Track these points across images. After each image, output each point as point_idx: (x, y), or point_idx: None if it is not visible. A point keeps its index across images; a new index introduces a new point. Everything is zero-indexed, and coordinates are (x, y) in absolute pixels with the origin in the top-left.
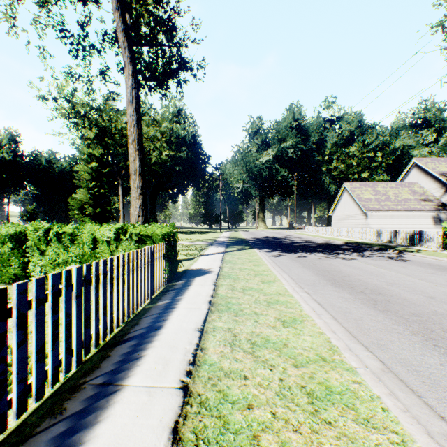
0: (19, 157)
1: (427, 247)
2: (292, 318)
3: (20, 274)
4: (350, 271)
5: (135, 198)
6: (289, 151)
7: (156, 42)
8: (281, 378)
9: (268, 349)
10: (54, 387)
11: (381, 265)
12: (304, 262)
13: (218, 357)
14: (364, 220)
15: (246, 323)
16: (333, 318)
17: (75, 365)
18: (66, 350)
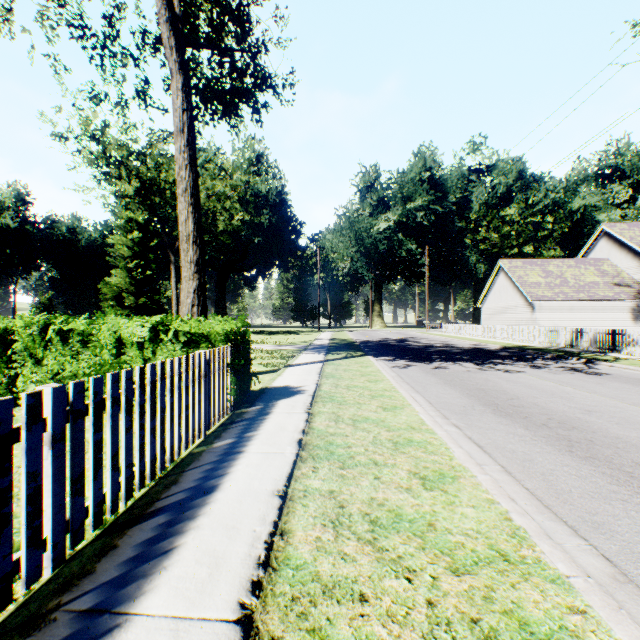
0: (30, 224)
1: (627, 354)
2: (438, 473)
3: (4, 395)
4: (519, 390)
5: (187, 279)
6: (418, 215)
7: (220, 43)
8: (429, 599)
9: (401, 534)
10: (2, 613)
11: (565, 380)
12: (445, 377)
13: (312, 552)
14: (530, 314)
15: (359, 481)
16: (505, 472)
17: (51, 566)
18: (27, 543)
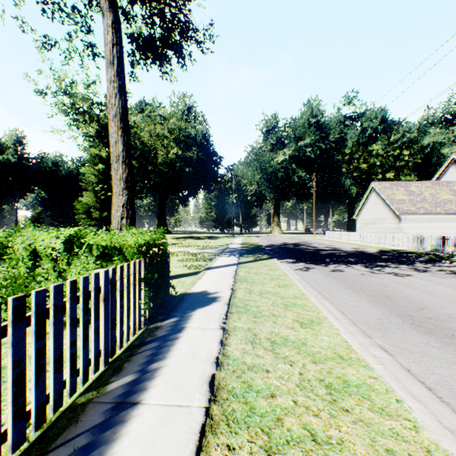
0: (25, 159)
1: None
2: None
3: None
4: (422, 297)
5: (117, 194)
6: (307, 150)
7: None
8: None
9: None
10: None
11: None
12: (345, 281)
13: None
14: (397, 224)
15: None
16: None
17: None
18: None
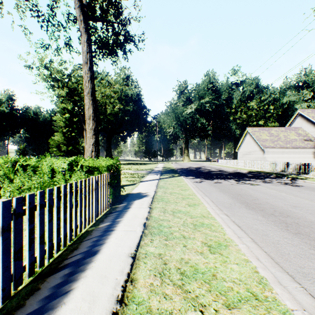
0: (15, 110)
1: (312, 175)
2: (218, 243)
3: None
4: (258, 195)
5: (89, 138)
6: (206, 106)
7: (106, 19)
8: None
9: (197, 282)
10: None
11: (281, 189)
12: (220, 187)
13: (148, 293)
14: (262, 155)
15: (175, 247)
16: (253, 242)
17: (1, 302)
18: None
